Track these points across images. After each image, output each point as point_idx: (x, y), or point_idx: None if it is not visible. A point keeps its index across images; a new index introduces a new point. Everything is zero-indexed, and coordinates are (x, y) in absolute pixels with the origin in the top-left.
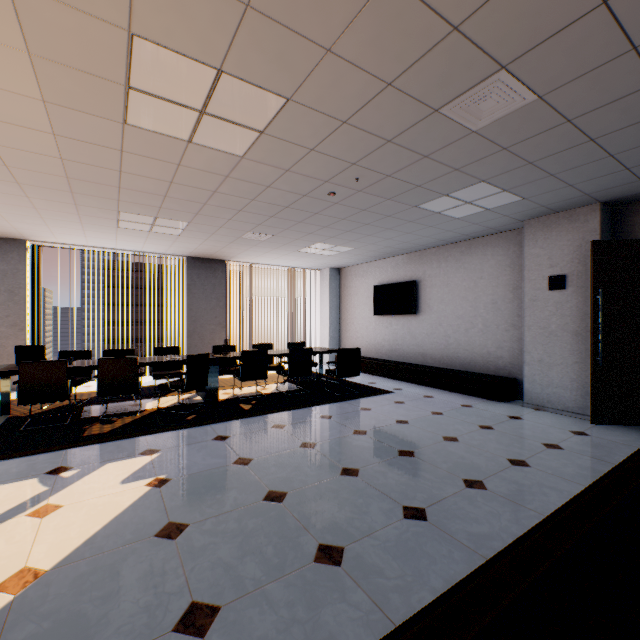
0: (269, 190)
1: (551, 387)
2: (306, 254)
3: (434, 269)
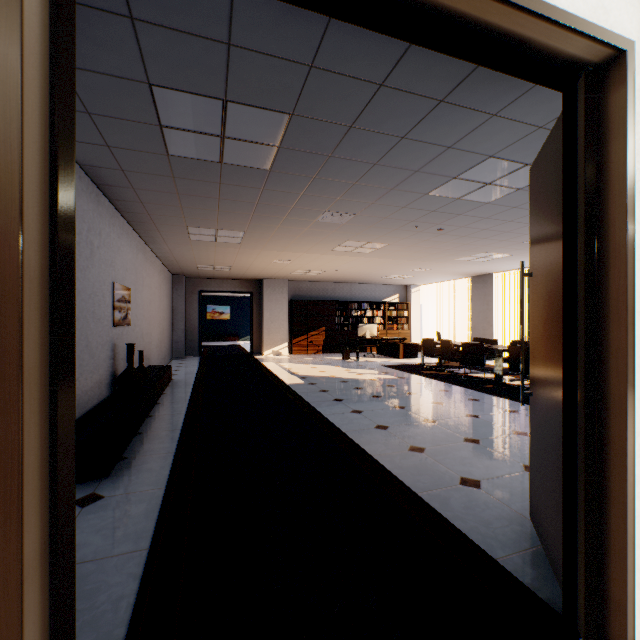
0: (431, 240)
1: None
2: None
3: None
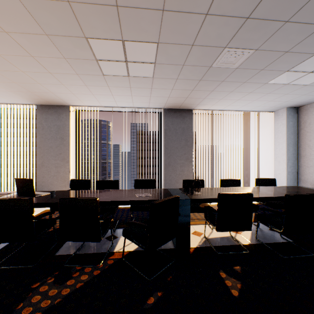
0: None
1: None
2: (275, 87)
3: None
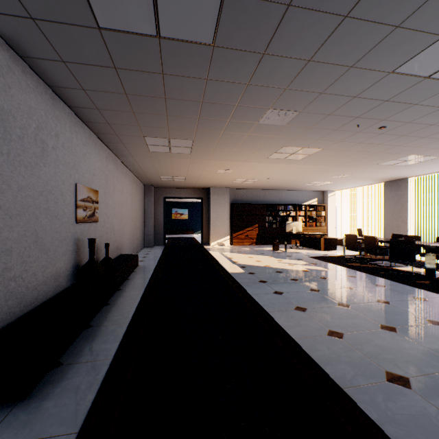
0: (365, 142)
1: None
2: None
3: None
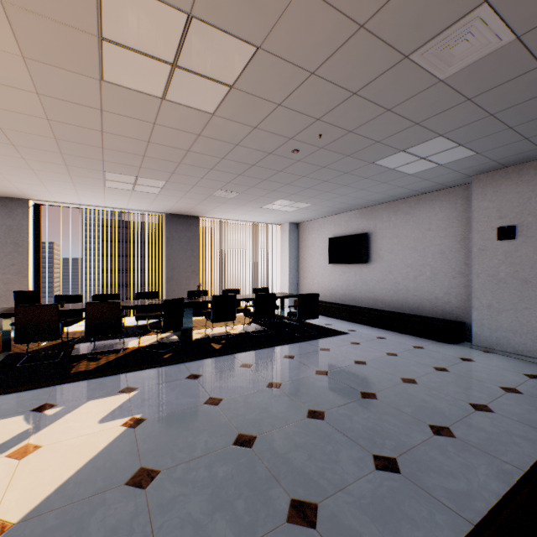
0: (237, 148)
1: (500, 331)
2: (269, 210)
3: (384, 222)
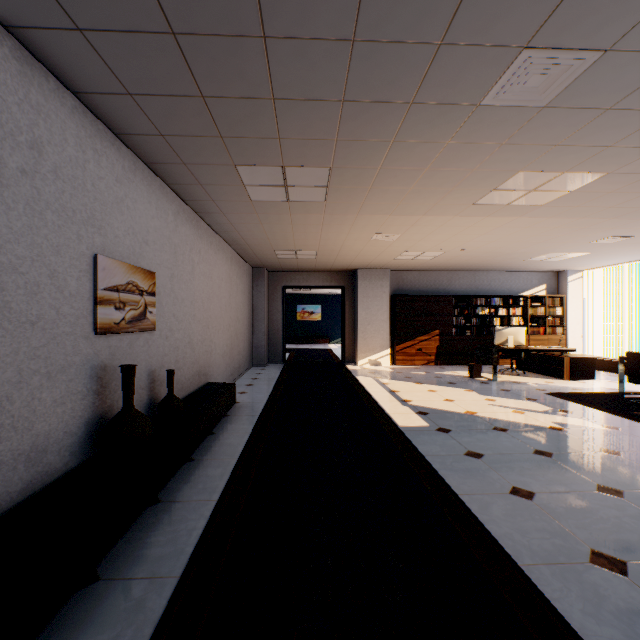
0: None
1: None
2: None
3: None
